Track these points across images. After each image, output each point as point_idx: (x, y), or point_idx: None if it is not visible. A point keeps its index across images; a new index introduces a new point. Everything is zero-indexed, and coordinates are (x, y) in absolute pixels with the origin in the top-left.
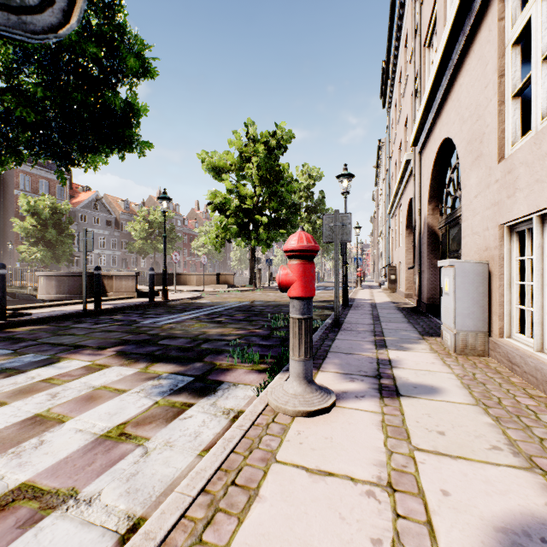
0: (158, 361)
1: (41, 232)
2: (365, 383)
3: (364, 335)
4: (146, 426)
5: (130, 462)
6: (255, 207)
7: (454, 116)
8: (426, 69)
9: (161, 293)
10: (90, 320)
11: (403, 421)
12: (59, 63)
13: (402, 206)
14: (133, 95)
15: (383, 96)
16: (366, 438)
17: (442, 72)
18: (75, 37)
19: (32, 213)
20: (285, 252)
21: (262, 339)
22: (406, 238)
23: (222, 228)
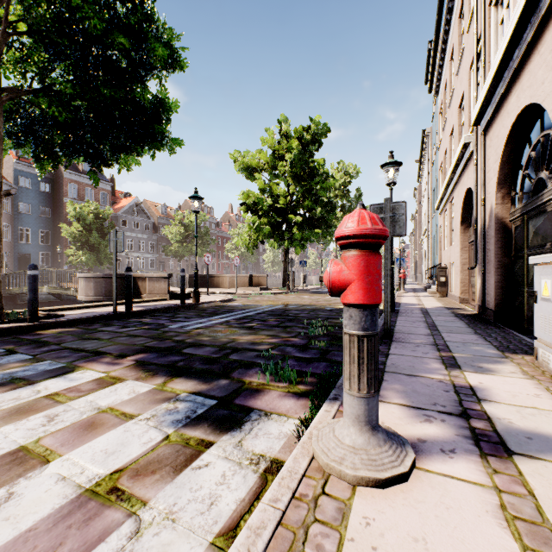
0: (178, 375)
1: (86, 237)
2: (448, 425)
3: (424, 349)
4: (147, 479)
5: (111, 550)
6: (288, 206)
7: (543, 73)
8: (492, 32)
9: (193, 295)
10: (118, 323)
11: (540, 511)
12: (88, 58)
13: (454, 199)
14: (163, 89)
15: (429, 79)
16: (486, 548)
17: (525, 20)
18: (101, 25)
19: (78, 218)
20: (338, 239)
21: (299, 350)
22: (461, 234)
23: (255, 229)
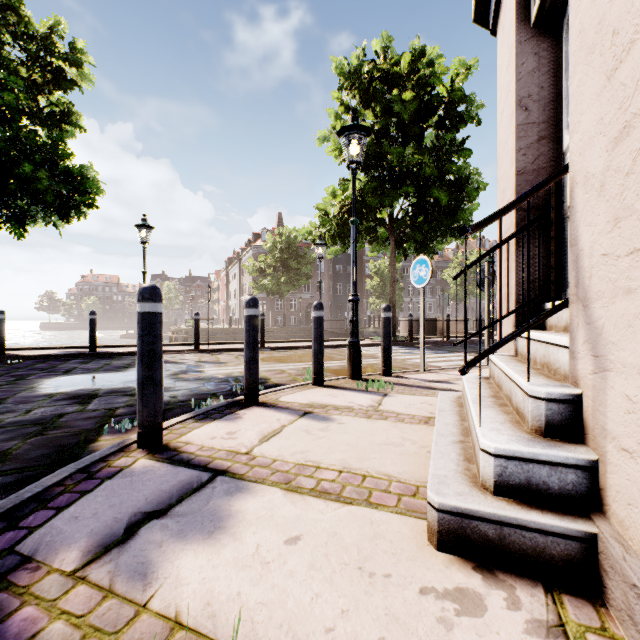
0: None
1: (382, 288)
2: None
3: None
4: None
5: None
6: None
7: None
8: None
9: None
10: (449, 345)
11: None
12: (434, 208)
13: None
14: (471, 205)
15: None
16: None
17: None
18: (447, 199)
19: (376, 274)
20: None
21: None
22: None
23: None
